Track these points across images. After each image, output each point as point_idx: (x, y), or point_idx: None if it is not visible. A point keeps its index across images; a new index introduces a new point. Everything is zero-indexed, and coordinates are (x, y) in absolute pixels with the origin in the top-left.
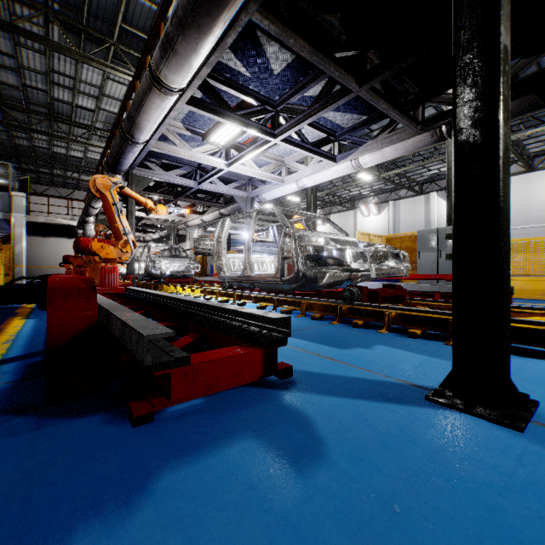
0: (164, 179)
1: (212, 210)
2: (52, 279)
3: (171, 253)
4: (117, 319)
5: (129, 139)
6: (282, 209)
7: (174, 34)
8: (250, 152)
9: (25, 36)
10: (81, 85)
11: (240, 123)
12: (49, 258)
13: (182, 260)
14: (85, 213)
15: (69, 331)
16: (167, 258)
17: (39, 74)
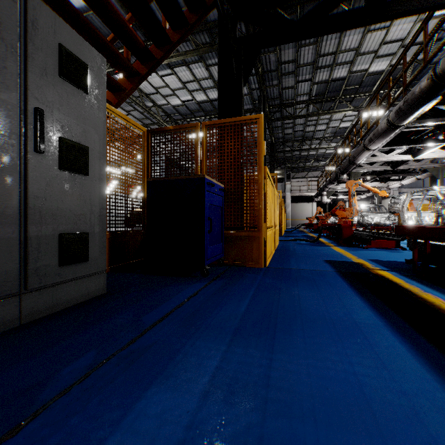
0: (370, 170)
1: (409, 177)
2: (342, 224)
3: (375, 209)
4: (358, 233)
5: (352, 163)
6: (441, 188)
7: (374, 139)
8: (428, 149)
9: (301, 118)
10: (319, 121)
11: (415, 143)
12: (298, 214)
13: (383, 214)
14: (322, 190)
15: (347, 236)
16: (372, 214)
17: (301, 125)
